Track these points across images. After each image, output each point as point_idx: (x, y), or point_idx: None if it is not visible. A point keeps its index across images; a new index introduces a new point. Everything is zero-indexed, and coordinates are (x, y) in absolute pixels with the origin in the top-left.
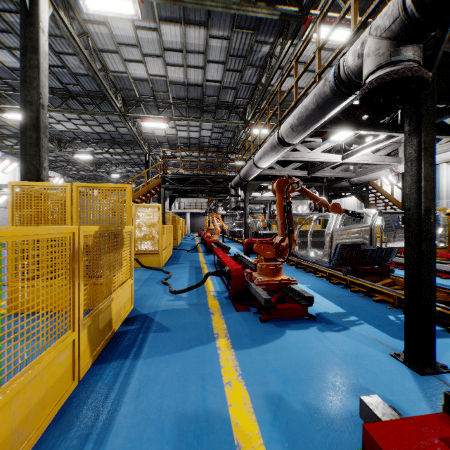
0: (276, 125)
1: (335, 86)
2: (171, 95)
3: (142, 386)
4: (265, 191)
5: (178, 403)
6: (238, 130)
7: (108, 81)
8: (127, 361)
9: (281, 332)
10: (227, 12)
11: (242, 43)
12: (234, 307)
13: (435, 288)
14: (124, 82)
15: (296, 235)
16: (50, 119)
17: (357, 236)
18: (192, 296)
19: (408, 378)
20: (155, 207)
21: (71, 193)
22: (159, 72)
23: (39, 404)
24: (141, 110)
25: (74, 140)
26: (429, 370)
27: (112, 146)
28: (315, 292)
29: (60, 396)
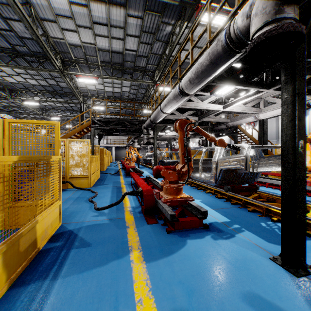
0: (177, 82)
1: (225, 44)
2: (99, 59)
3: None
4: (168, 131)
5: None
6: (149, 88)
7: (49, 45)
8: (46, 281)
9: (183, 242)
10: None
11: (152, 22)
12: (146, 220)
13: None
14: (62, 47)
15: None
16: (3, 72)
17: (236, 163)
18: (112, 211)
19: (288, 281)
20: (85, 141)
21: (4, 127)
22: (90, 41)
23: None
24: (76, 69)
25: (23, 91)
26: (303, 272)
27: (54, 96)
28: (206, 205)
29: None
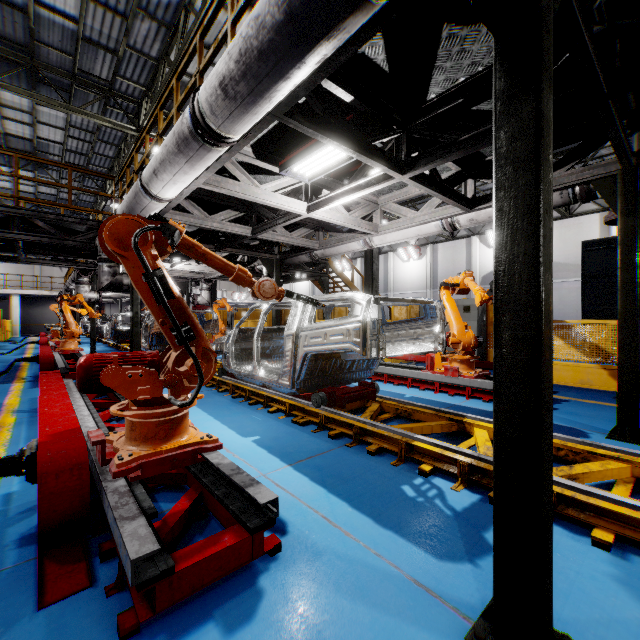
0: None
1: None
2: None
3: None
4: (178, 261)
5: None
6: (127, 144)
7: None
8: None
9: None
10: None
11: None
12: (37, 585)
13: (435, 413)
14: None
15: (233, 337)
16: None
17: (341, 340)
18: None
19: None
20: None
21: None
22: None
23: None
24: None
25: None
26: None
27: None
28: (271, 455)
29: None
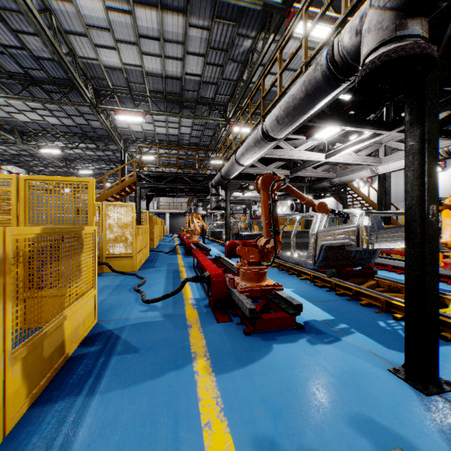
0: (259, 120)
1: (327, 70)
2: (147, 87)
3: (94, 437)
4: (246, 191)
5: None
6: (219, 128)
7: (76, 68)
8: (79, 398)
9: (268, 348)
10: None
11: (224, 35)
12: (215, 317)
13: None
14: (95, 70)
15: None
16: (11, 107)
17: (343, 237)
18: (167, 305)
19: (413, 401)
20: (129, 205)
21: (18, 186)
22: (135, 62)
23: None
24: (115, 103)
25: (39, 133)
26: (434, 389)
27: (83, 141)
28: (300, 297)
29: None
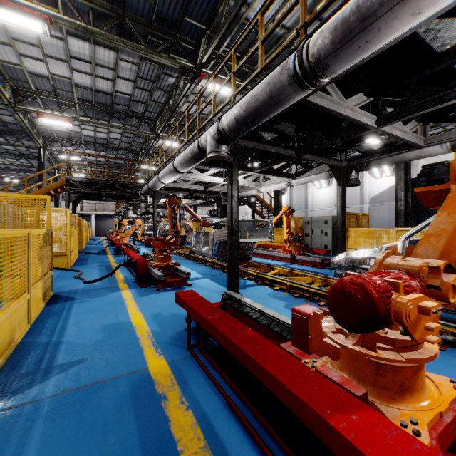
0: (176, 152)
1: (198, 150)
2: (76, 96)
3: (78, 321)
4: None
5: (103, 322)
6: (149, 138)
7: None
8: (62, 315)
9: (168, 294)
10: (136, 52)
11: (151, 71)
12: (139, 286)
13: (267, 265)
14: (16, 73)
15: (194, 236)
16: None
17: (225, 235)
18: (105, 283)
19: None
20: (63, 211)
21: None
22: (64, 74)
23: (19, 326)
24: (37, 103)
25: None
26: None
27: None
28: (199, 274)
29: (24, 328)
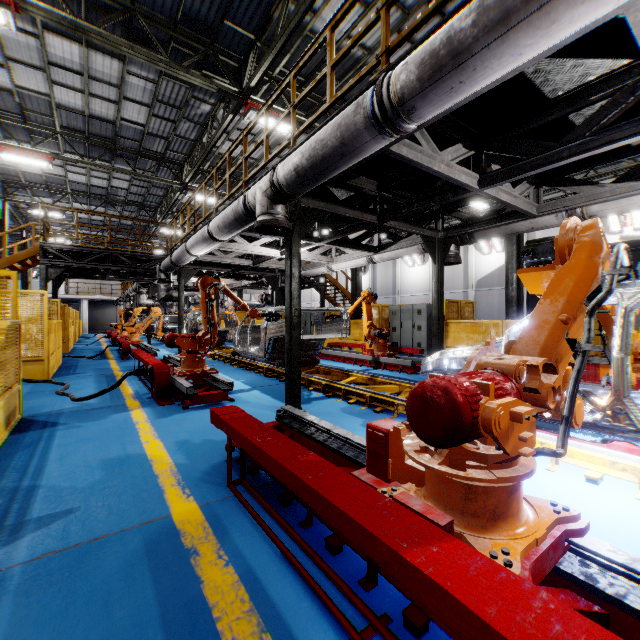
0: (213, 211)
1: (244, 210)
2: (58, 121)
3: (63, 456)
4: None
5: (102, 456)
6: (173, 190)
7: None
8: (39, 448)
9: (201, 413)
10: (152, 65)
11: (175, 92)
12: (157, 403)
13: (340, 371)
14: None
15: (238, 331)
16: None
17: (283, 330)
18: (105, 401)
19: None
20: (37, 294)
21: None
22: (38, 88)
23: None
24: None
25: None
26: None
27: None
28: (246, 385)
29: None
